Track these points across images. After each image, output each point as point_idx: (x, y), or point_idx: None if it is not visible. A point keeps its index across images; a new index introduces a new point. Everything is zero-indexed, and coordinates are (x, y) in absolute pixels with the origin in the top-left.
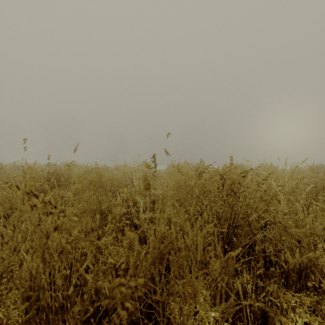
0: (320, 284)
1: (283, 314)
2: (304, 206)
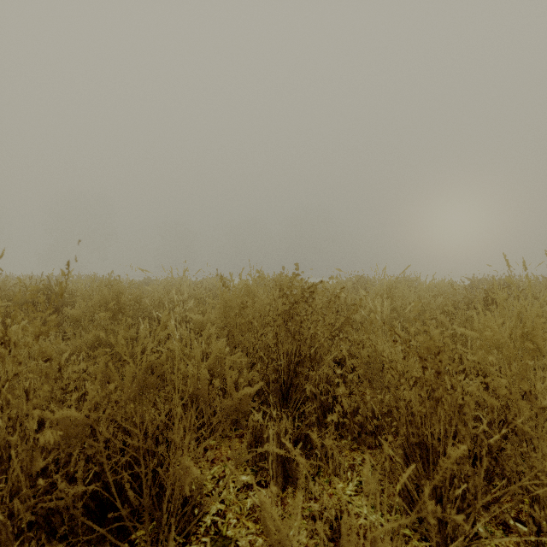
0: (397, 435)
1: (337, 473)
2: (388, 332)
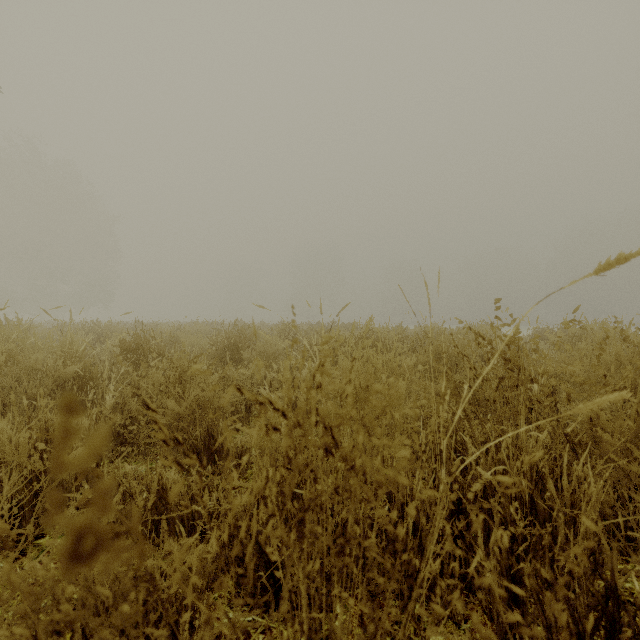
0: None
1: None
2: None
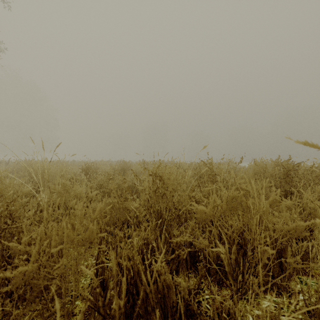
0: None
1: None
2: None
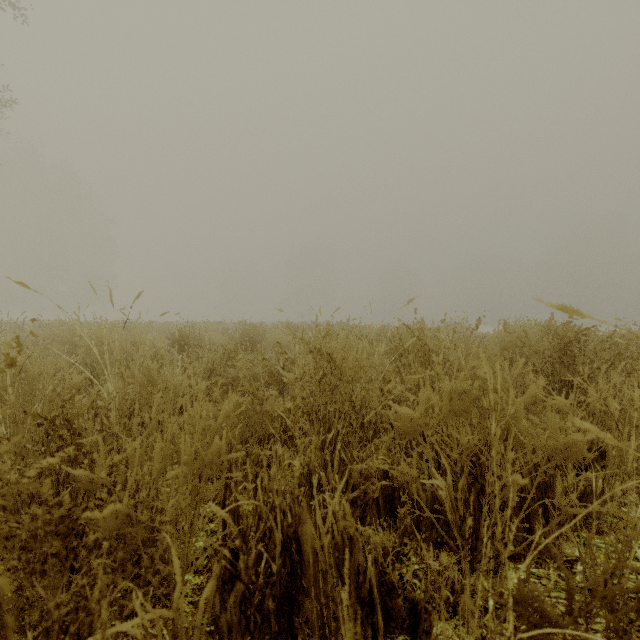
0: None
1: None
2: None
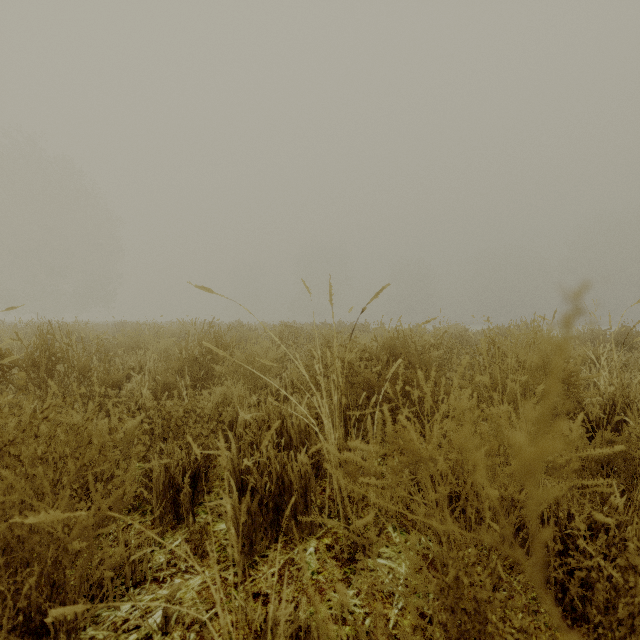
0: None
1: None
2: None
